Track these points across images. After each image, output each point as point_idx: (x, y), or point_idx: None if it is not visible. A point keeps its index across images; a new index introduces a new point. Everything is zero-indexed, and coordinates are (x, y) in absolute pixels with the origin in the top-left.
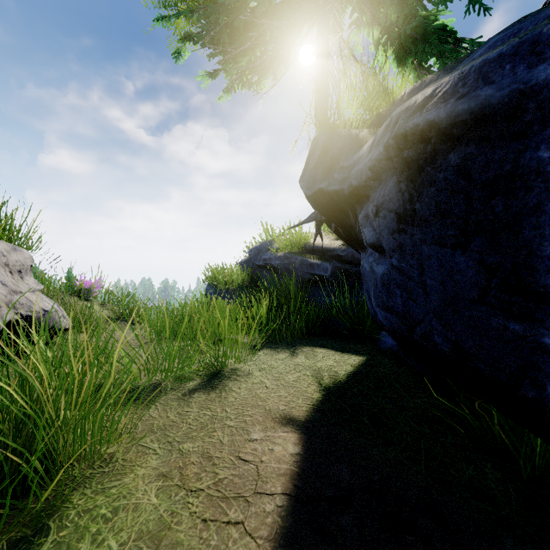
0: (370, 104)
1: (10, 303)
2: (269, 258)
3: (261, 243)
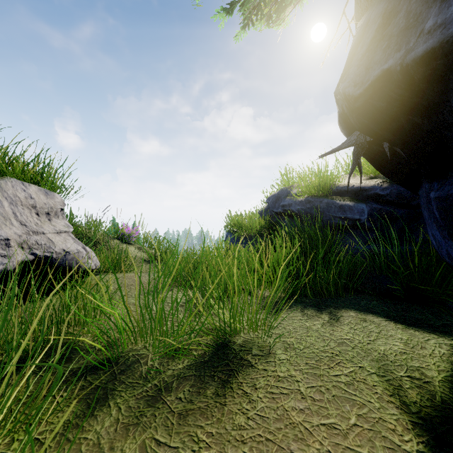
0: None
1: (25, 243)
2: (288, 203)
3: (279, 190)
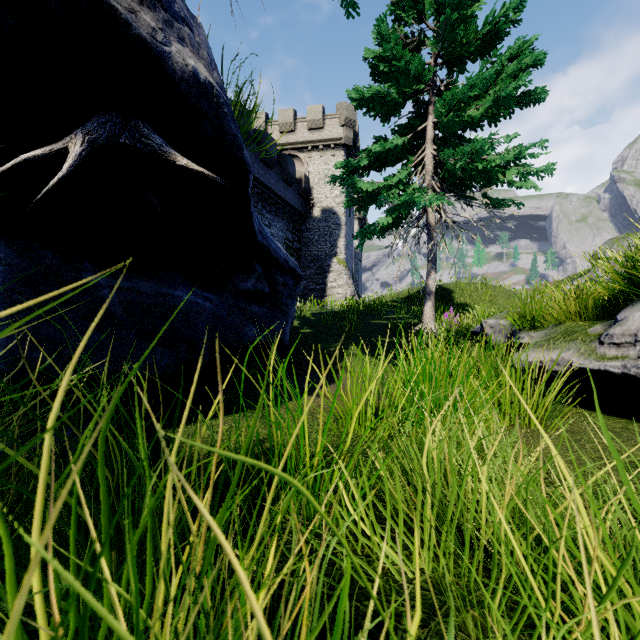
0: None
1: None
2: None
3: None
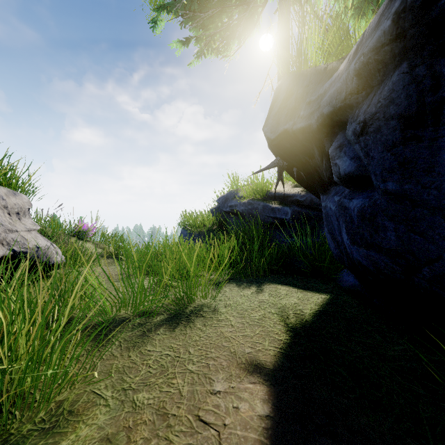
0: (332, 51)
1: (4, 240)
2: (234, 204)
3: (228, 192)
